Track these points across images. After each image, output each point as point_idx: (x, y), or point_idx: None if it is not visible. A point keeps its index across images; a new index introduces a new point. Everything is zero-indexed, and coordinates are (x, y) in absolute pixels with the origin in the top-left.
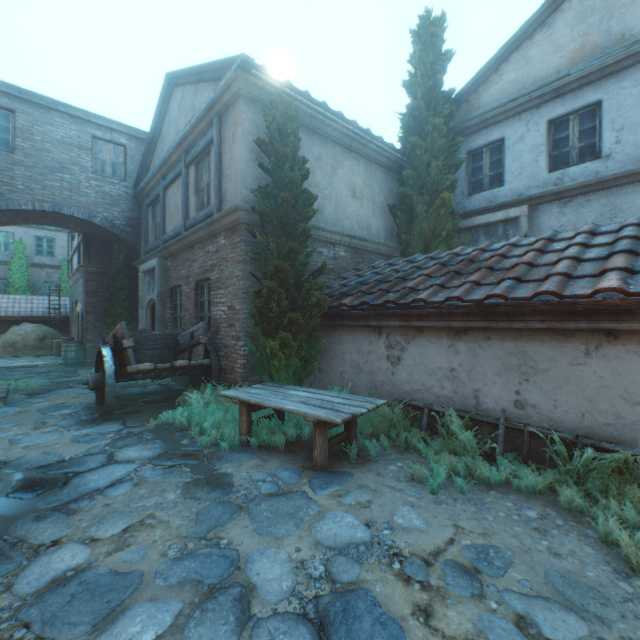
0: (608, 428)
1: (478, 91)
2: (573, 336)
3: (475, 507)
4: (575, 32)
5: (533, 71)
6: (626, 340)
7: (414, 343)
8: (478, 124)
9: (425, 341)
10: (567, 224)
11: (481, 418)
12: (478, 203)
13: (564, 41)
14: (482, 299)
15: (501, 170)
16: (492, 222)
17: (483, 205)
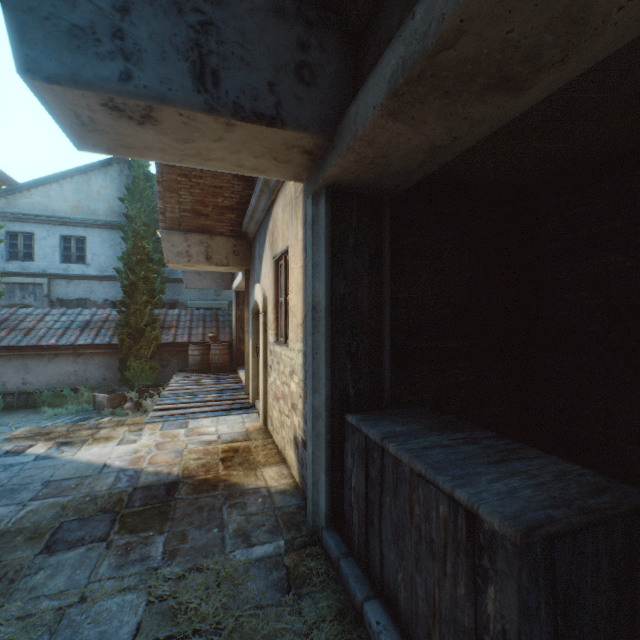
0: (57, 384)
1: (16, 196)
2: (46, 356)
3: (1, 419)
4: (75, 197)
5: (53, 204)
6: (62, 356)
7: None
8: (16, 218)
9: None
10: (71, 293)
11: (8, 393)
12: (16, 267)
13: (70, 198)
14: (7, 344)
15: (33, 251)
16: (26, 283)
17: (20, 270)
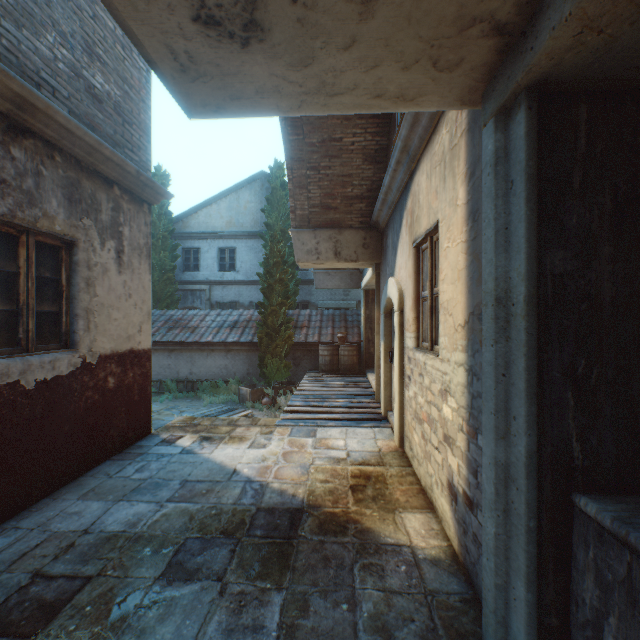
0: (213, 376)
1: (188, 218)
2: (205, 351)
3: (174, 402)
4: (228, 214)
5: (213, 222)
6: (216, 351)
7: (154, 355)
8: (188, 236)
9: (159, 354)
10: (225, 296)
11: (180, 380)
12: (188, 277)
13: (224, 215)
14: (179, 340)
15: (199, 263)
16: (195, 289)
17: (191, 279)
